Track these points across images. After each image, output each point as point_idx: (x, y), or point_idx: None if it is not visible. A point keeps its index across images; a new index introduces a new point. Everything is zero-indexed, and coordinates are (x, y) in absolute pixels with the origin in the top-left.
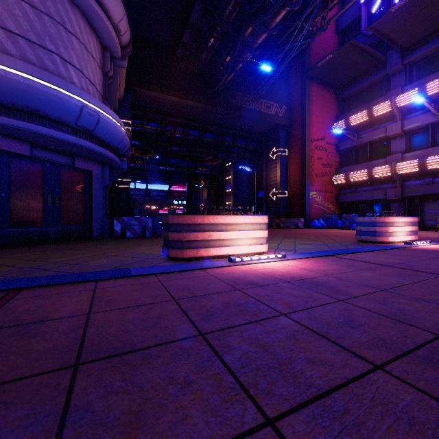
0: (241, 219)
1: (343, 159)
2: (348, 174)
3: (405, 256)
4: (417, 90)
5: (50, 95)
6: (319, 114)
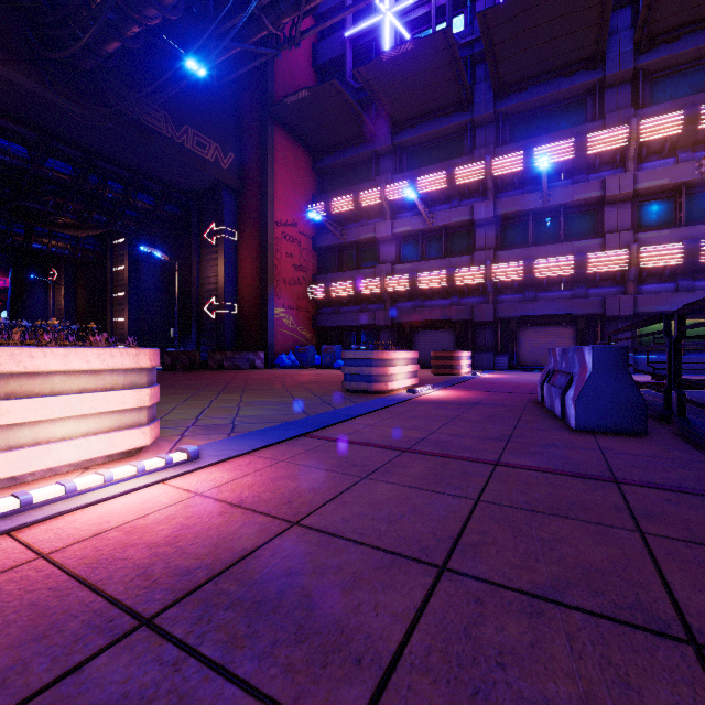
0: (51, 360)
1: (322, 262)
2: (329, 285)
3: (419, 418)
4: (408, 183)
5: None
6: (289, 183)
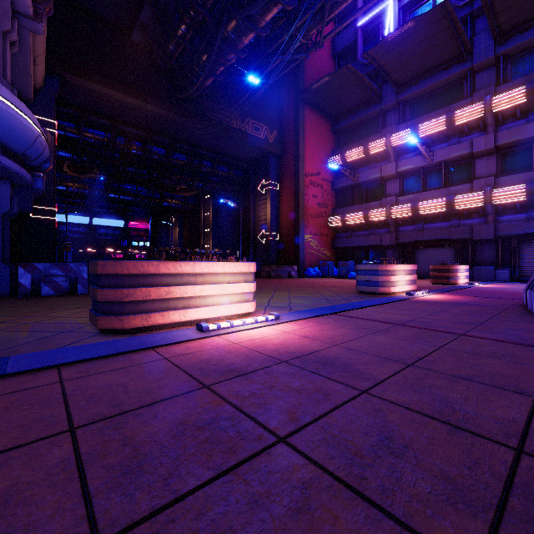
0: (218, 267)
1: (339, 199)
2: (344, 216)
3: (412, 310)
4: (410, 130)
5: None
6: (314, 144)
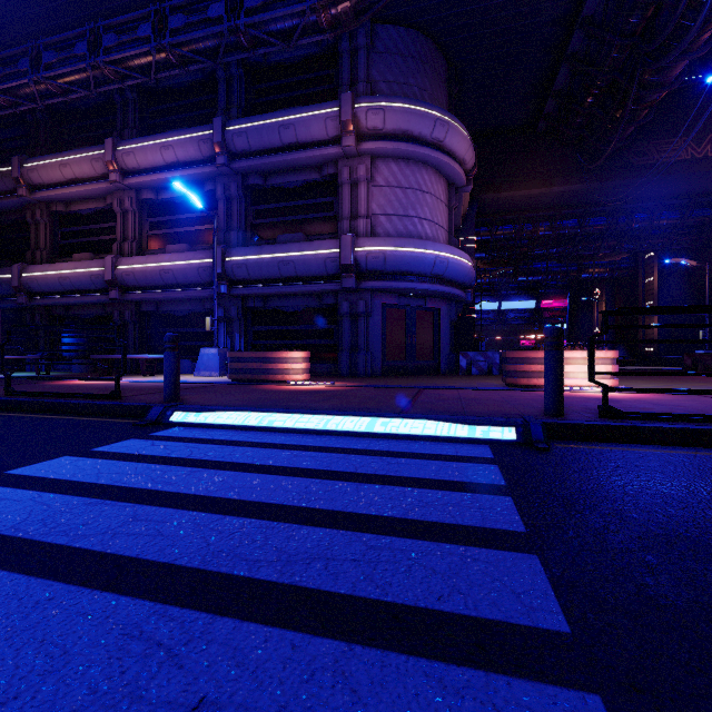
0: (577, 354)
1: None
2: None
3: None
4: None
5: (415, 258)
6: None
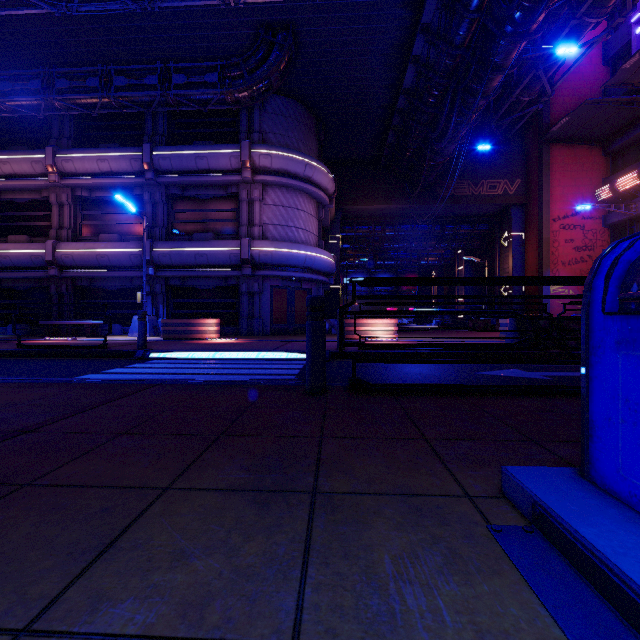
0: (377, 321)
1: (616, 236)
2: None
3: None
4: None
5: (292, 256)
6: (568, 183)
